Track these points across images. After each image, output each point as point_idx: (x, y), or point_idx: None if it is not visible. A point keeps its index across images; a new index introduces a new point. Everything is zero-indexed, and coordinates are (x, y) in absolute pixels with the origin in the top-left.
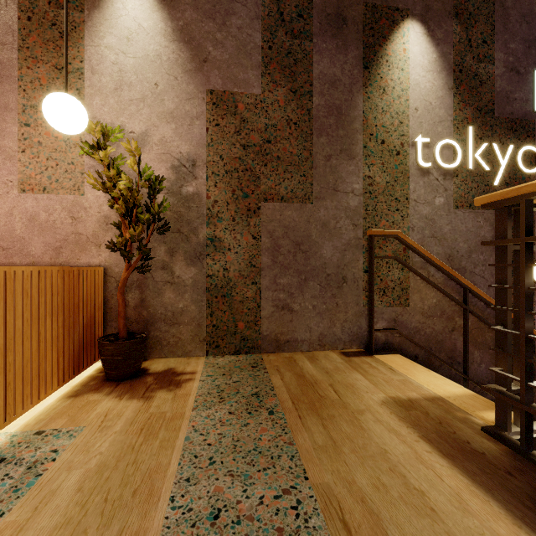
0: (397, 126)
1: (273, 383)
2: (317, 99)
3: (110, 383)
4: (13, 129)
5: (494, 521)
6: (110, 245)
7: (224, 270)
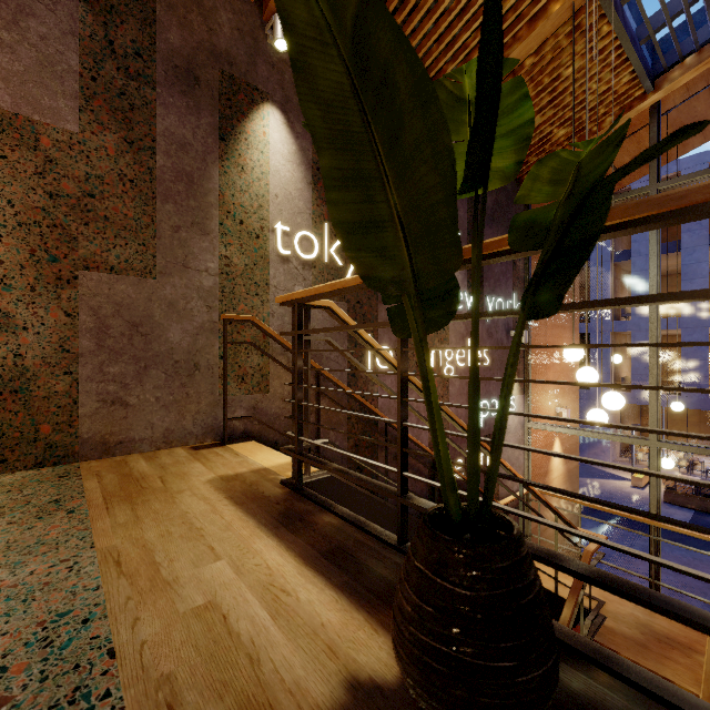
0: (257, 208)
1: (85, 487)
2: (162, 159)
3: None
4: None
5: (244, 529)
6: None
7: (16, 357)
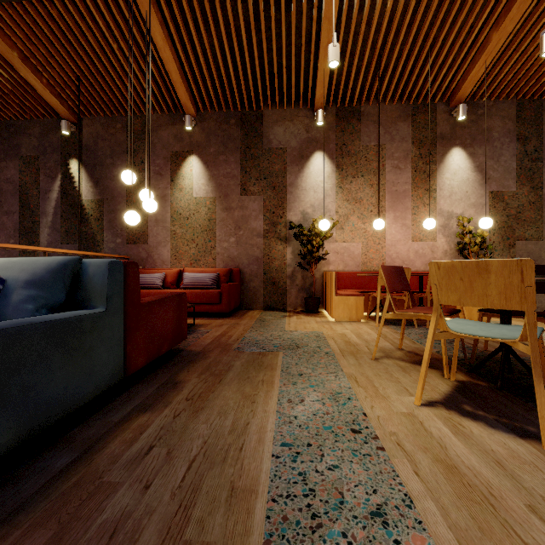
0: None
1: None
2: (544, 190)
3: None
4: (409, 216)
5: None
6: None
7: None
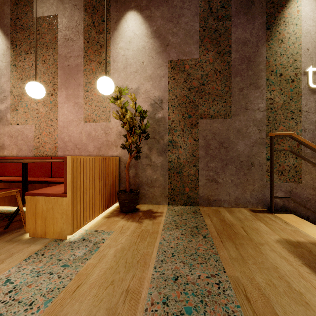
0: (292, 62)
1: (206, 222)
2: (234, 54)
3: (123, 213)
4: (82, 94)
5: None
6: (122, 146)
7: (178, 159)
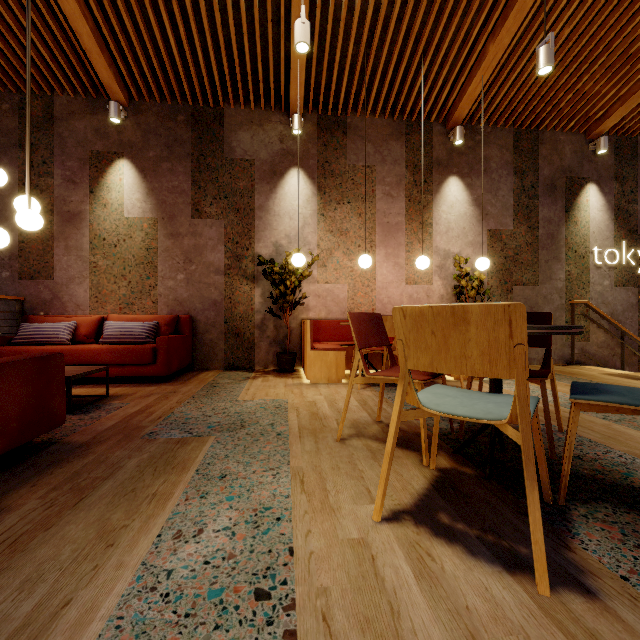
0: (583, 242)
1: None
2: (541, 230)
3: None
4: (403, 254)
5: None
6: None
7: None
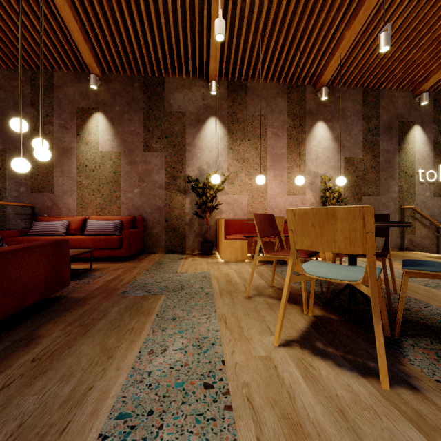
0: (411, 166)
1: None
2: (381, 158)
3: None
4: (285, 175)
5: None
6: None
7: None
